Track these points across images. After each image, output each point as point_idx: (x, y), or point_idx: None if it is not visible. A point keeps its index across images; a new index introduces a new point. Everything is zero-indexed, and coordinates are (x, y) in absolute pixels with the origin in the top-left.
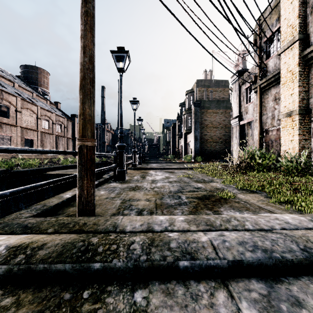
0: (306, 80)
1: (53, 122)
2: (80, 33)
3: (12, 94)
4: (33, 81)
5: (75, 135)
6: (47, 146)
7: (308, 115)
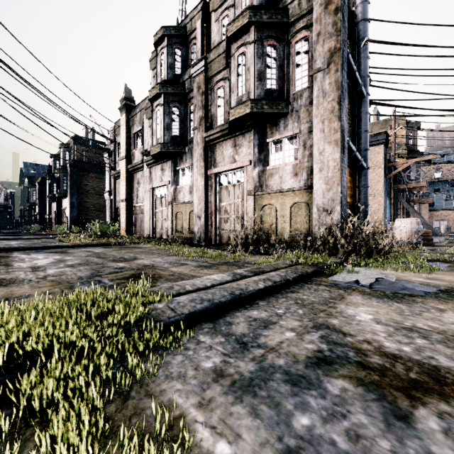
0: (131, 182)
1: None
2: None
3: None
4: None
5: None
6: None
7: (132, 203)
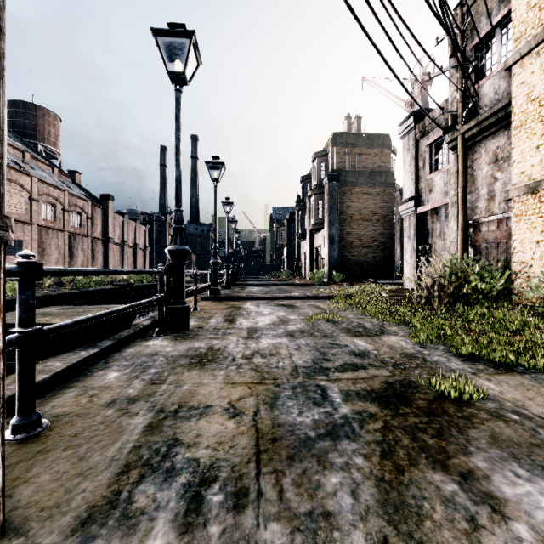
0: None
1: (64, 209)
2: None
3: None
4: (27, 132)
5: (108, 233)
6: (51, 254)
7: None
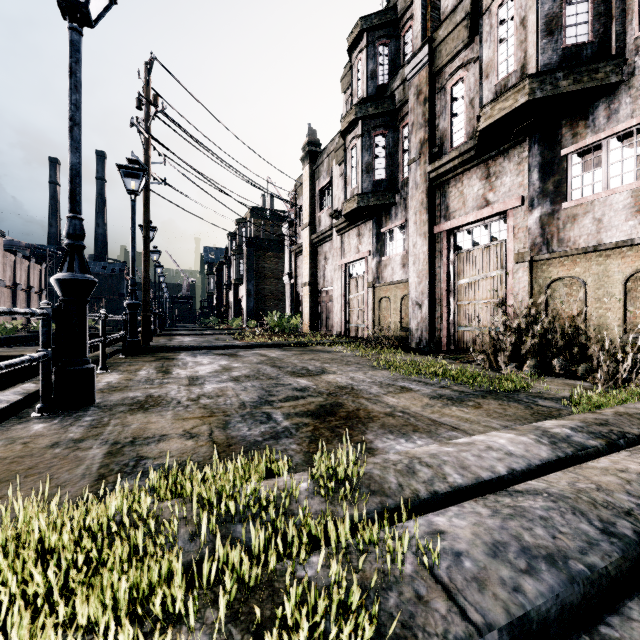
0: (316, 258)
1: None
2: (143, 261)
3: None
4: None
5: None
6: None
7: (317, 287)
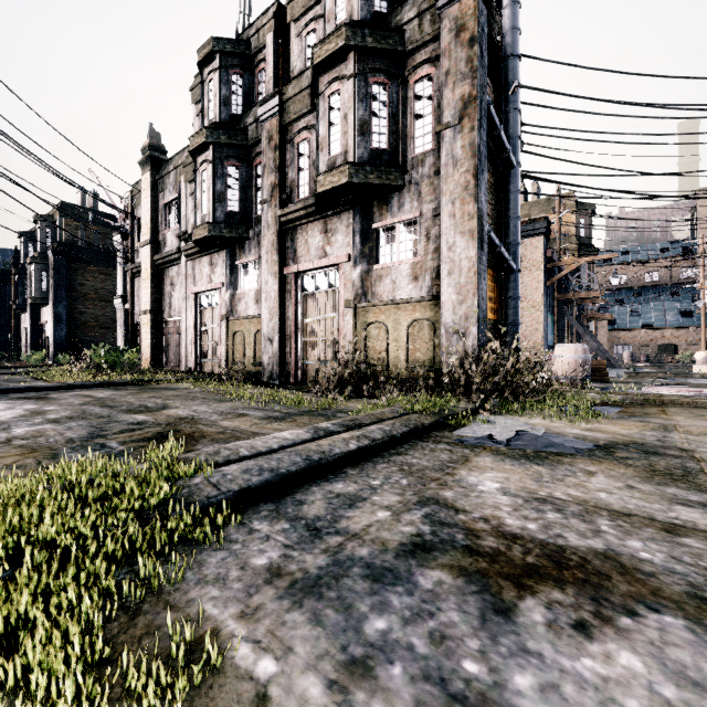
0: (160, 283)
1: None
2: None
3: None
4: None
5: None
6: None
7: (161, 316)
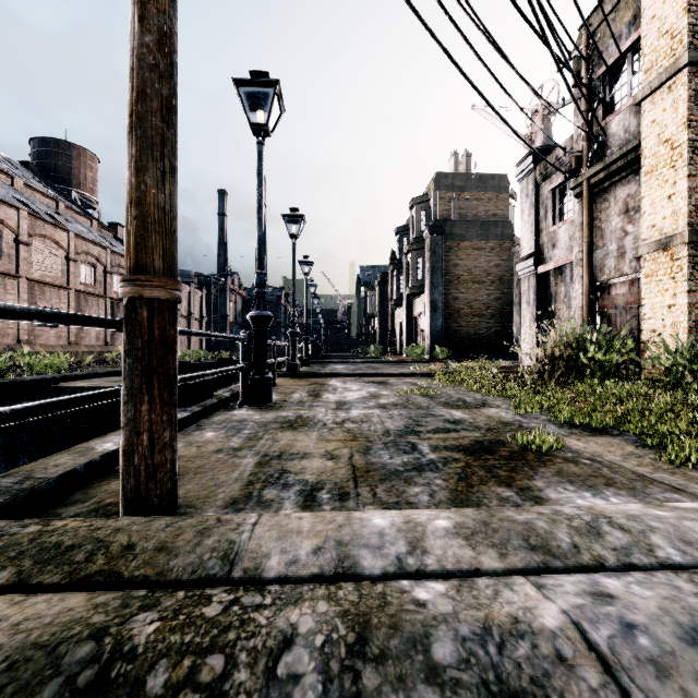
0: None
1: (106, 270)
2: None
3: (7, 202)
4: (59, 176)
5: None
6: None
7: None
